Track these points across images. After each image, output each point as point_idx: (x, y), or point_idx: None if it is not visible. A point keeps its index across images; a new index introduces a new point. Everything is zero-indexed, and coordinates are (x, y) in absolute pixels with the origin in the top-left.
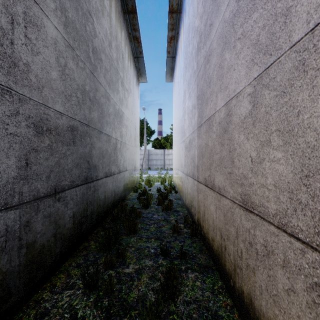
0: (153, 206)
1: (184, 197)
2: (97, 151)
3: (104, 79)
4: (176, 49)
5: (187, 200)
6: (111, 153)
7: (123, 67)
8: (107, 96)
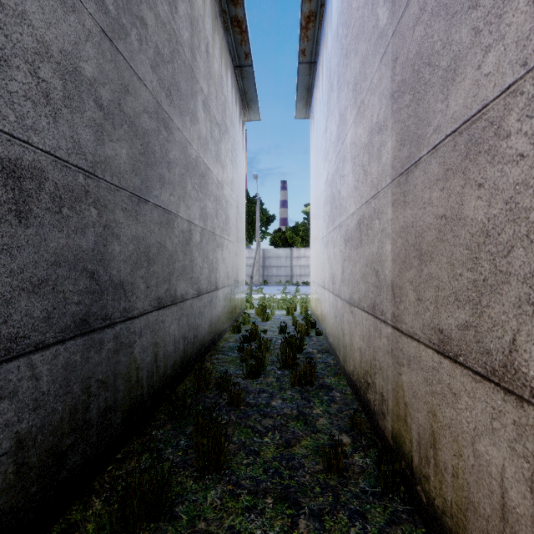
0: (271, 370)
1: (342, 352)
2: (127, 247)
3: (152, 73)
4: (317, 44)
5: (352, 362)
6: (176, 253)
7: (209, 73)
8: (164, 118)
